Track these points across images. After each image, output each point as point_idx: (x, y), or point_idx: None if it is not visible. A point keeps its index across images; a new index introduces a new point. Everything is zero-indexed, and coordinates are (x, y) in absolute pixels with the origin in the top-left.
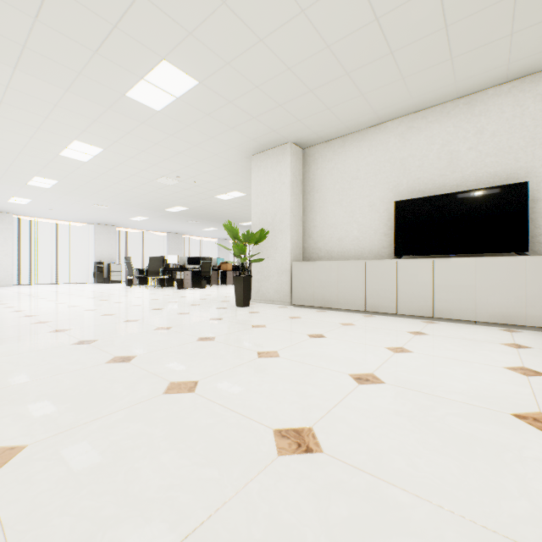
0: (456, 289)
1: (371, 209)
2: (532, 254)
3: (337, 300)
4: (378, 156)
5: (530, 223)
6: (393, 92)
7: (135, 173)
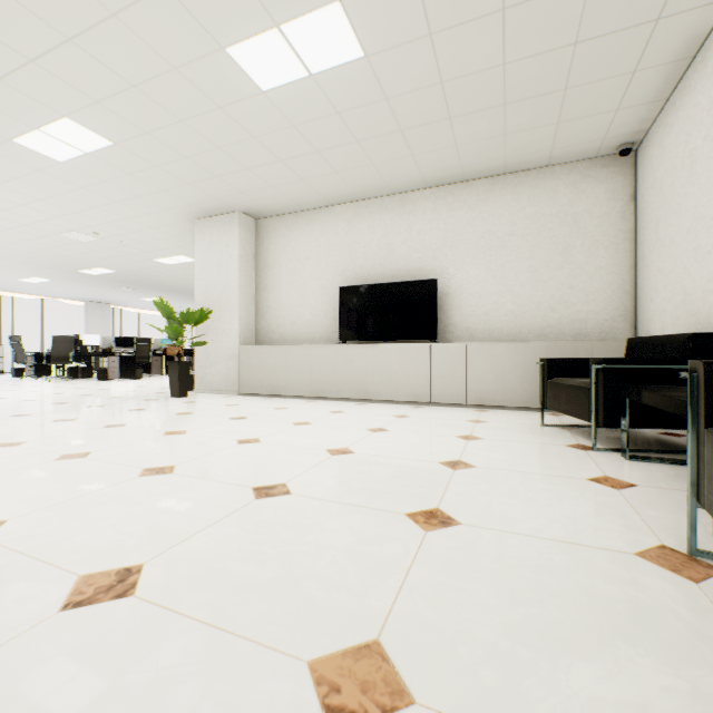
0: (384, 372)
1: (323, 292)
2: (445, 341)
3: (285, 386)
4: (329, 238)
5: (444, 315)
6: (332, 182)
7: (27, 223)
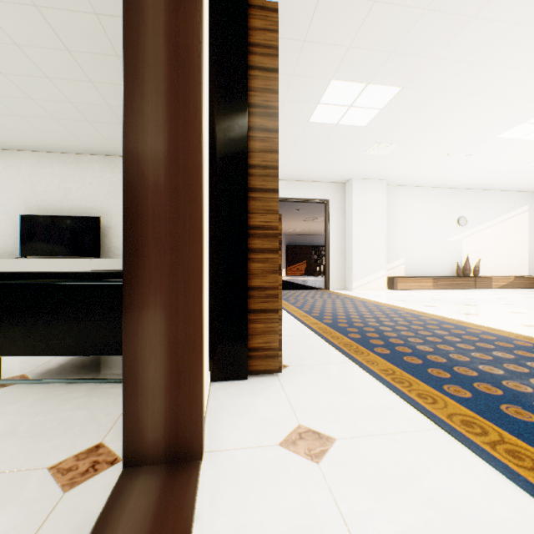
0: None
1: (7, 217)
2: (109, 258)
3: None
4: (13, 175)
5: (108, 240)
6: (8, 135)
7: None
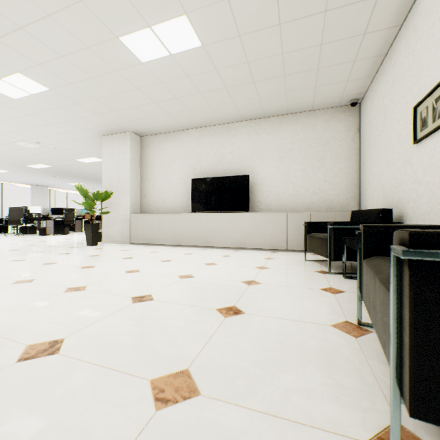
0: (217, 230)
1: (181, 182)
2: (254, 211)
3: (158, 239)
4: (185, 149)
5: (253, 196)
6: (187, 116)
7: None
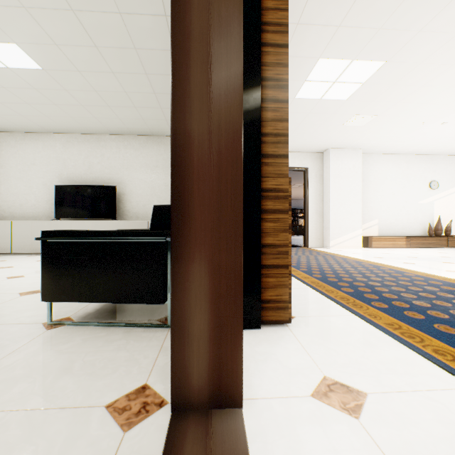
0: None
1: (45, 187)
2: (123, 219)
3: (11, 247)
4: (49, 153)
5: (123, 205)
6: (46, 120)
7: None
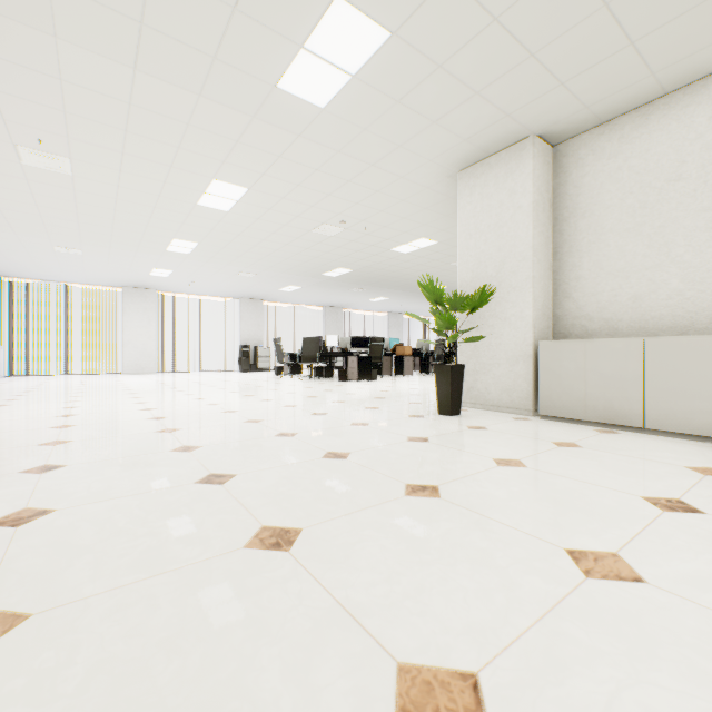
0: None
1: None
2: None
3: (642, 412)
4: None
5: None
6: None
7: (286, 222)
